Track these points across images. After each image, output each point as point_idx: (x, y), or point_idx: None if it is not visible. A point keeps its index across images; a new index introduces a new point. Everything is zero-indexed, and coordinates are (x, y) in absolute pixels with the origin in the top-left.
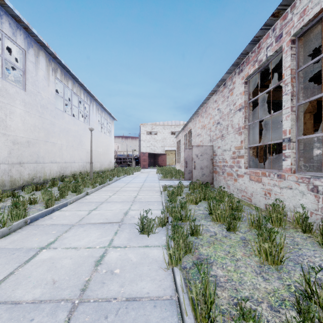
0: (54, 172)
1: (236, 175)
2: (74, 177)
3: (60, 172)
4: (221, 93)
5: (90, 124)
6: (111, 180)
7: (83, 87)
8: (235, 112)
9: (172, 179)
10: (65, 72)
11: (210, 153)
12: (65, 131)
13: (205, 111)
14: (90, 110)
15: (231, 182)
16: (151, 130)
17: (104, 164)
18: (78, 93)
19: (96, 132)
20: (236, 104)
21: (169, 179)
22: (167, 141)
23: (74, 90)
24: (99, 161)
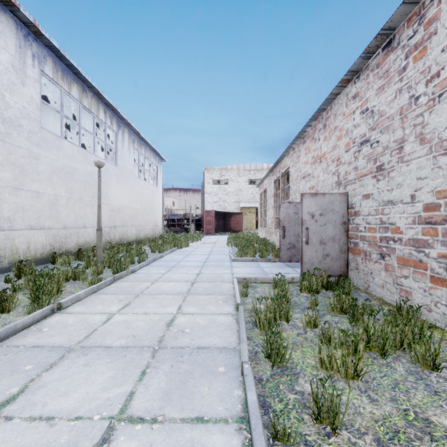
0: (37, 247)
1: (443, 269)
2: (79, 254)
3: (52, 246)
4: (377, 70)
5: (117, 164)
6: (141, 261)
7: (102, 99)
8: (437, 98)
9: (255, 260)
10: (65, 67)
11: (341, 209)
12: (65, 172)
13: (322, 126)
14: (117, 141)
15: (420, 284)
16: (219, 178)
17: (144, 229)
18: (94, 109)
19: (130, 178)
20: (443, 73)
21: (251, 260)
22: (243, 193)
23: (84, 102)
24: (134, 225)
